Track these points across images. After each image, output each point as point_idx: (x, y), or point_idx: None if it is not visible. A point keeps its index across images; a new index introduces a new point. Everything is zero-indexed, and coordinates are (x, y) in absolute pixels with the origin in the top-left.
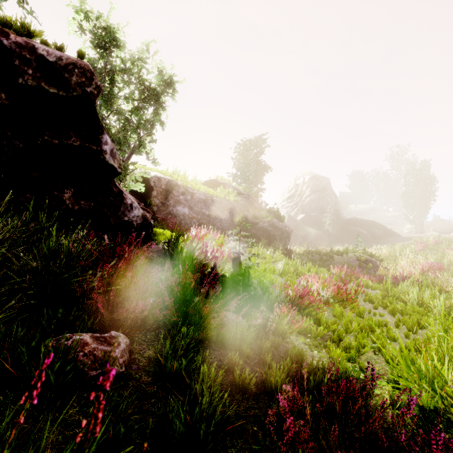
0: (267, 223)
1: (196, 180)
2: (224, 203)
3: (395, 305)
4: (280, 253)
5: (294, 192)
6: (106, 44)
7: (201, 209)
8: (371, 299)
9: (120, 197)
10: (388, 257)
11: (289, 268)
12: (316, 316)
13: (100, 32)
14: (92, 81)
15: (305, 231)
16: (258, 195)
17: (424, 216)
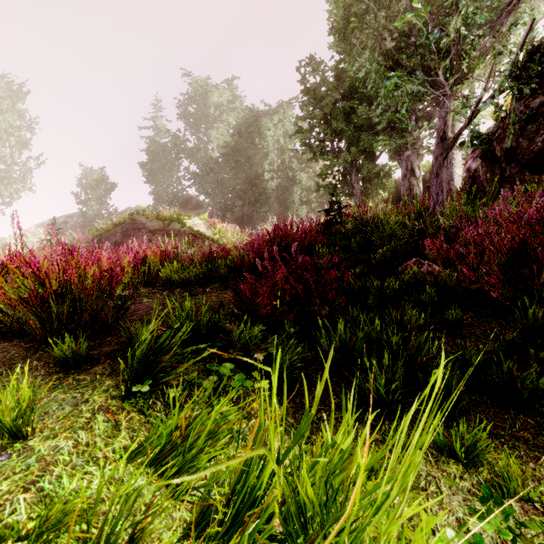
0: None
1: None
2: None
3: None
4: None
5: None
6: None
7: None
8: None
9: None
10: None
11: None
12: None
13: None
14: None
15: None
16: None
17: None
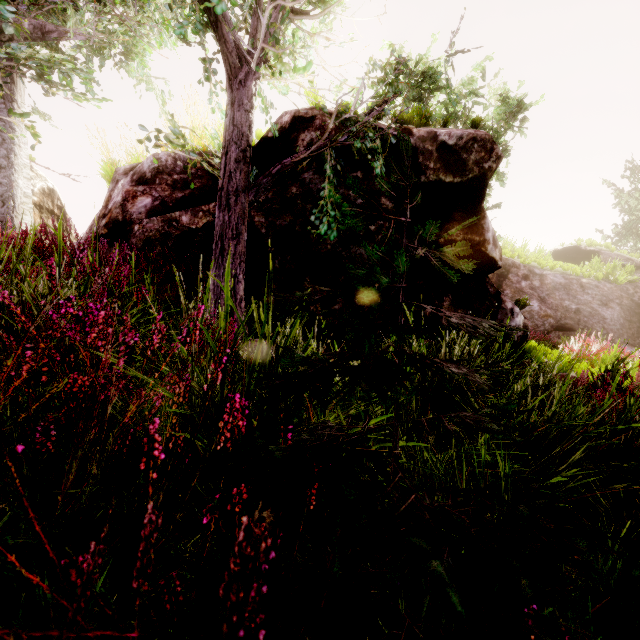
0: None
1: (540, 253)
2: (605, 288)
3: None
4: None
5: None
6: (421, 93)
7: (560, 302)
8: None
9: (497, 299)
10: None
11: None
12: None
13: (415, 80)
14: (491, 152)
15: None
16: None
17: None
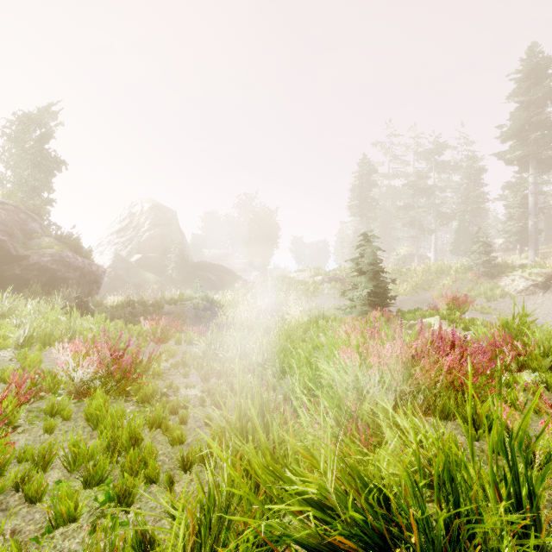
0: (50, 256)
1: None
2: None
3: (212, 365)
4: (60, 307)
5: (128, 224)
6: None
7: None
8: (186, 361)
9: None
10: (232, 304)
11: (50, 331)
12: (36, 433)
13: None
14: None
15: (141, 277)
16: (43, 211)
17: (266, 263)
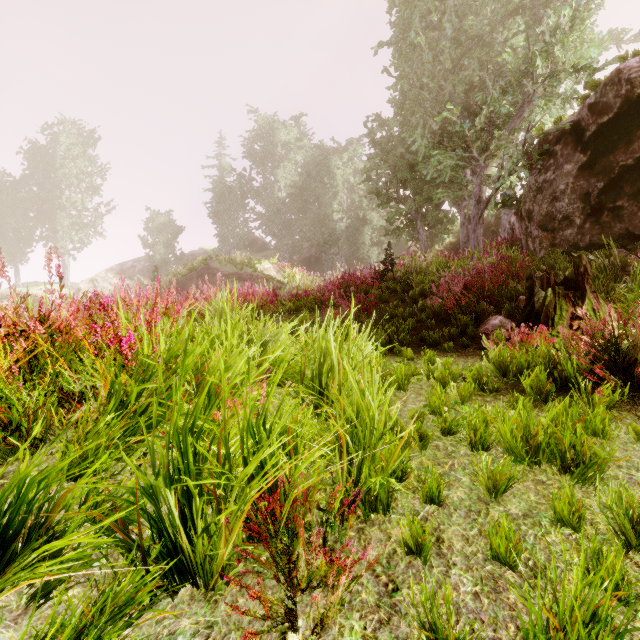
0: None
1: None
2: None
3: None
4: None
5: None
6: None
7: None
8: None
9: None
10: None
11: None
12: None
13: None
14: (621, 81)
15: None
16: None
17: None
